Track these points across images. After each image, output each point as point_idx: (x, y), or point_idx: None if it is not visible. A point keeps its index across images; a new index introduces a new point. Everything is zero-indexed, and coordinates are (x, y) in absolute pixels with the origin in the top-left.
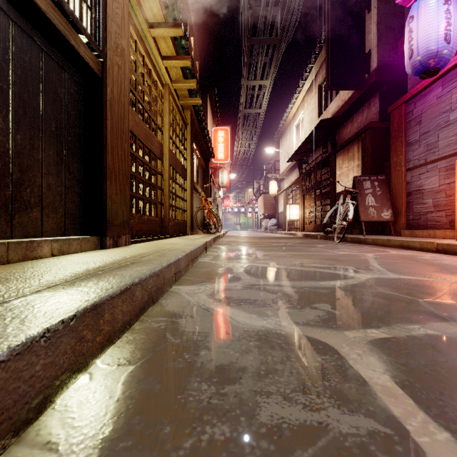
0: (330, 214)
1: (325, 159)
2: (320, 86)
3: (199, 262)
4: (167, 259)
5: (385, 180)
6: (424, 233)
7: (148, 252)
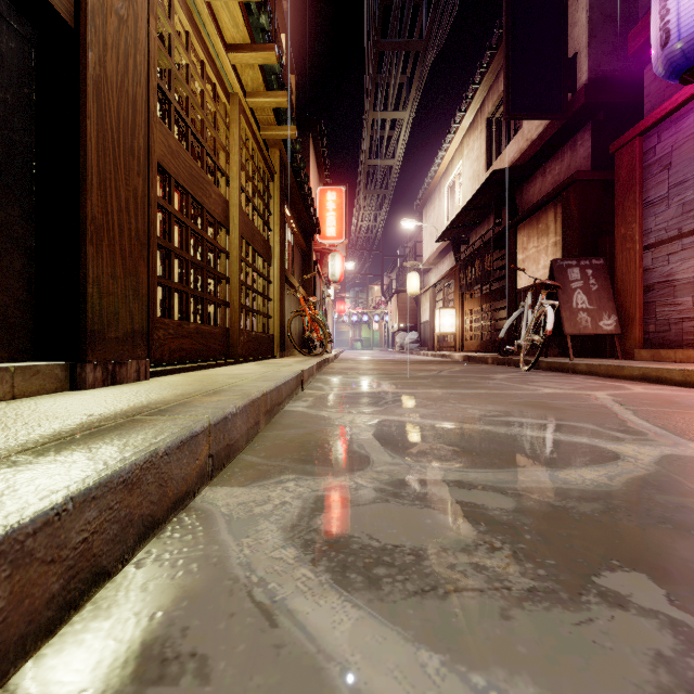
0: (510, 323)
1: (499, 236)
2: (490, 119)
3: (285, 412)
4: (184, 424)
5: (604, 266)
6: (678, 354)
7: (163, 398)
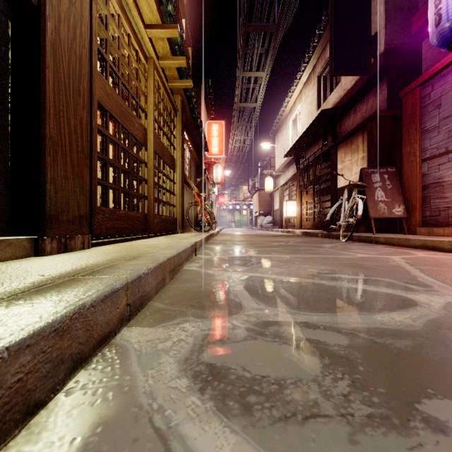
0: (333, 210)
1: (326, 153)
2: (319, 76)
3: (183, 271)
4: (108, 283)
5: (395, 172)
6: (446, 231)
7: (97, 262)
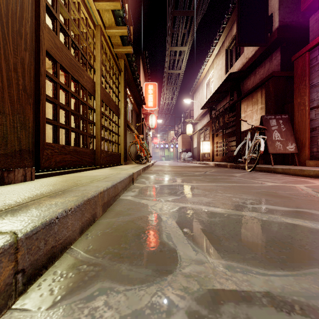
0: (239, 148)
1: (232, 105)
2: (227, 50)
3: (119, 201)
4: None
5: (288, 118)
6: None
7: (13, 201)
